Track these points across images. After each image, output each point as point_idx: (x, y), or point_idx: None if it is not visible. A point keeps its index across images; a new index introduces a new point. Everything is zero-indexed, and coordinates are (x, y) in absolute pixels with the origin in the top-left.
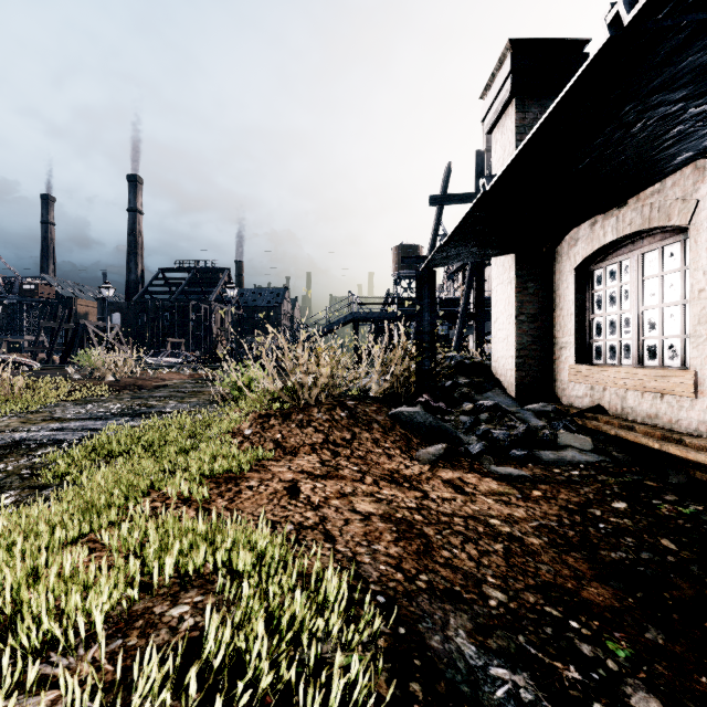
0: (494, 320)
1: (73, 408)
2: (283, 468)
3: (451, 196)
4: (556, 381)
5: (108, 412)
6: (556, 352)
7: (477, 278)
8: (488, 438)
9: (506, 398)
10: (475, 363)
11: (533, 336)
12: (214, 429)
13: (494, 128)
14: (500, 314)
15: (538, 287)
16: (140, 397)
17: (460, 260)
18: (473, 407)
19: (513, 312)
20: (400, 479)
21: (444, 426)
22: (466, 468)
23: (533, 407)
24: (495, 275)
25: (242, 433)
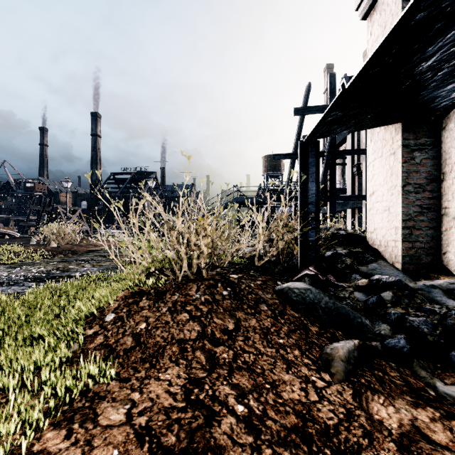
0: (370, 194)
1: (1, 271)
2: (117, 414)
3: (310, 107)
4: (446, 253)
5: (24, 276)
6: (446, 223)
7: (331, 169)
8: (406, 327)
9: (395, 270)
10: (349, 234)
11: (420, 206)
12: (73, 311)
13: (370, 11)
14: (379, 186)
15: (425, 157)
16: (67, 260)
17: (347, 127)
18: (368, 282)
19: (397, 182)
20: (324, 450)
21: (344, 309)
22: (404, 390)
23: (438, 283)
24: (371, 150)
25: (102, 319)
